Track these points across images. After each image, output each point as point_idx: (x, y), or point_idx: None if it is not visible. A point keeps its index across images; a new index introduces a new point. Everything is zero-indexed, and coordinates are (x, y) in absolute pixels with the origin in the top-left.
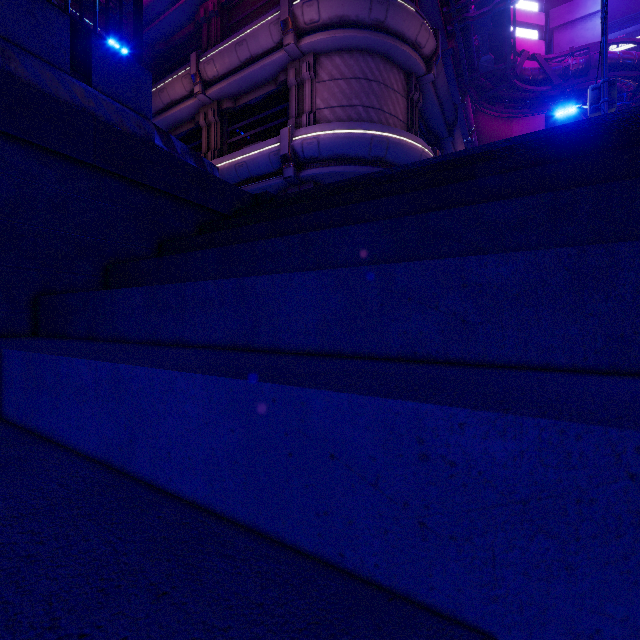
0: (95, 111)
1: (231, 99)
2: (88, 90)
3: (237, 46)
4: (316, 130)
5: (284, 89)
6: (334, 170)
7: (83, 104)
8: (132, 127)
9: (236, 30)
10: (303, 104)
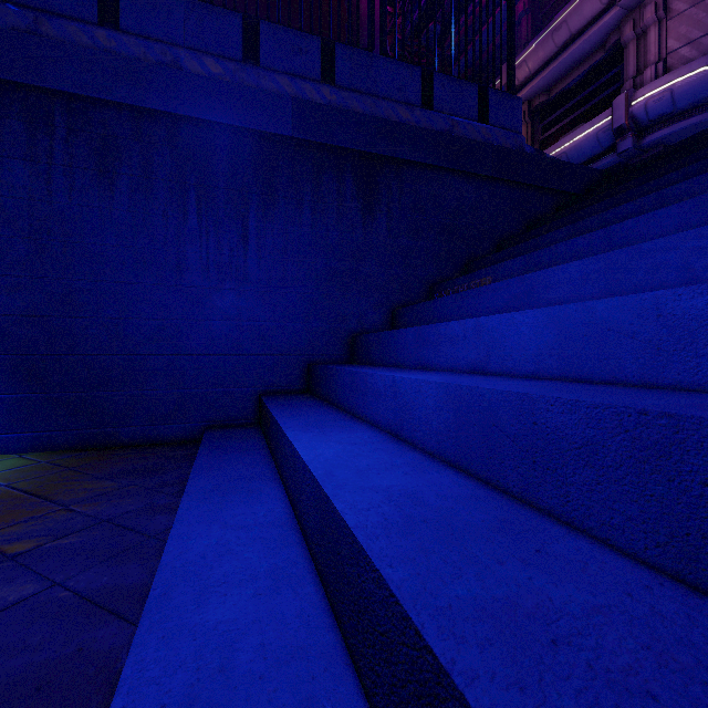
0: (491, 140)
1: (544, 93)
2: (487, 128)
3: (554, 33)
4: (668, 80)
5: (615, 51)
6: (698, 120)
7: (485, 138)
8: (511, 143)
9: (549, 16)
10: (645, 57)
